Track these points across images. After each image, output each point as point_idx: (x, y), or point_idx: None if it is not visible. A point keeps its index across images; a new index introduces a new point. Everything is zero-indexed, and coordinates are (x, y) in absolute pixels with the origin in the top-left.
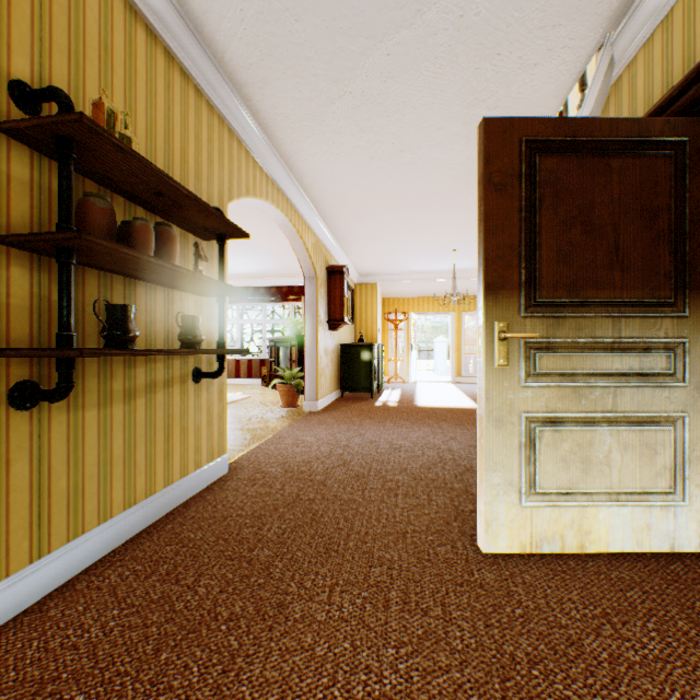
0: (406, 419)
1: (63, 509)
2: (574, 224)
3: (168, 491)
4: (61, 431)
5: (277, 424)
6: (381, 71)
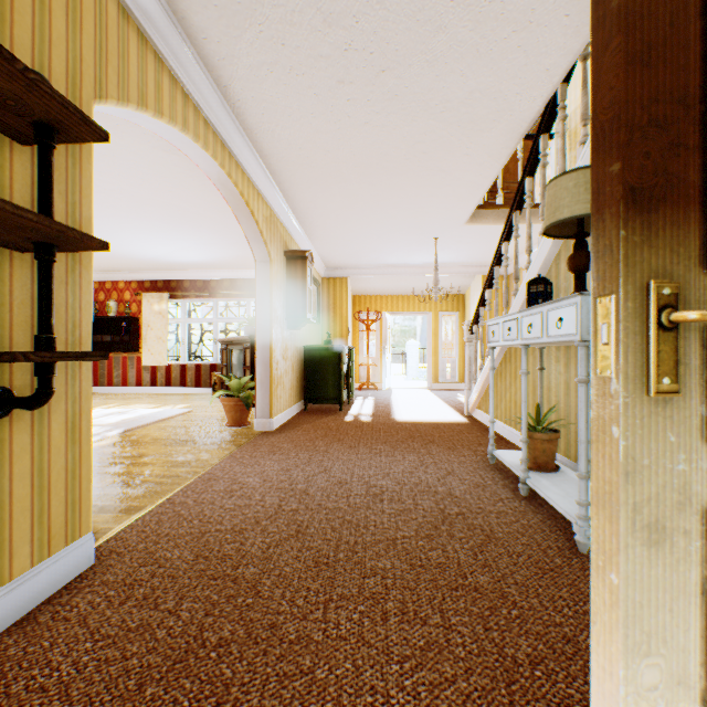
0: (384, 441)
1: None
2: None
3: None
4: None
5: (212, 455)
6: None
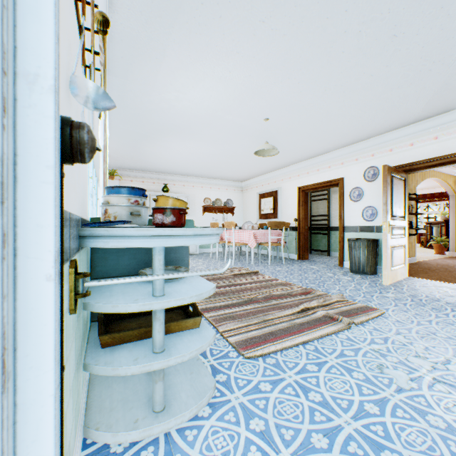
0: None
1: None
2: None
3: None
4: None
5: (432, 257)
6: None
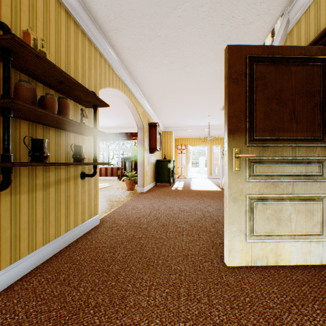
0: (186, 196)
1: (8, 247)
2: (273, 99)
3: (67, 234)
4: (7, 206)
5: (124, 199)
6: (175, 25)
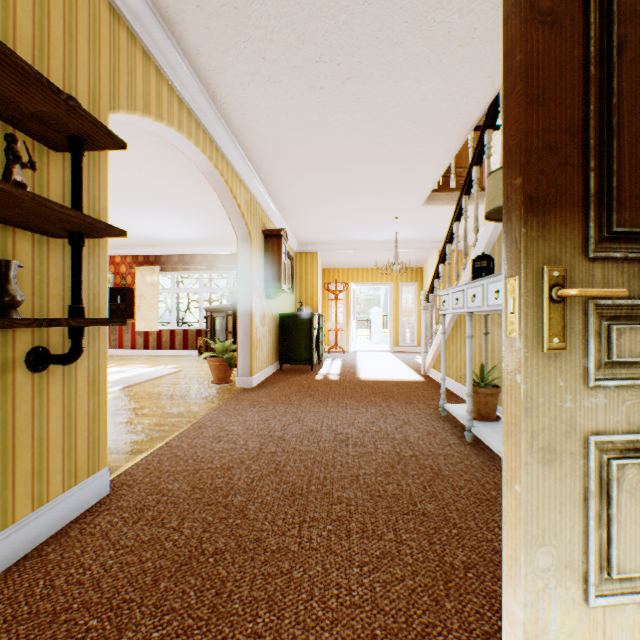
0: (350, 396)
1: None
2: None
3: None
4: None
5: (201, 407)
6: None
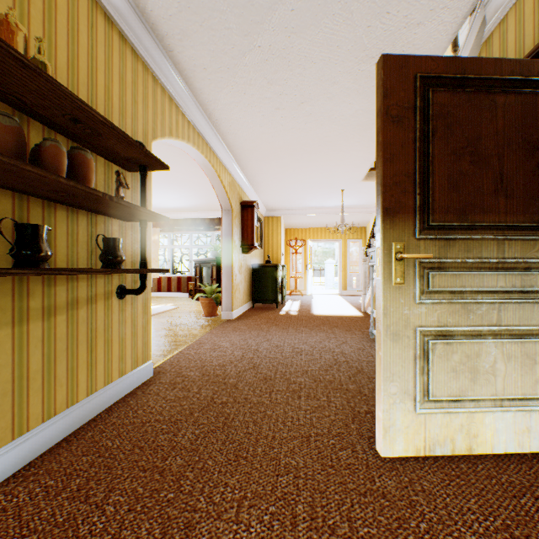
0: (305, 326)
1: None
2: (463, 154)
3: (92, 399)
4: None
5: (198, 331)
6: (286, 26)
